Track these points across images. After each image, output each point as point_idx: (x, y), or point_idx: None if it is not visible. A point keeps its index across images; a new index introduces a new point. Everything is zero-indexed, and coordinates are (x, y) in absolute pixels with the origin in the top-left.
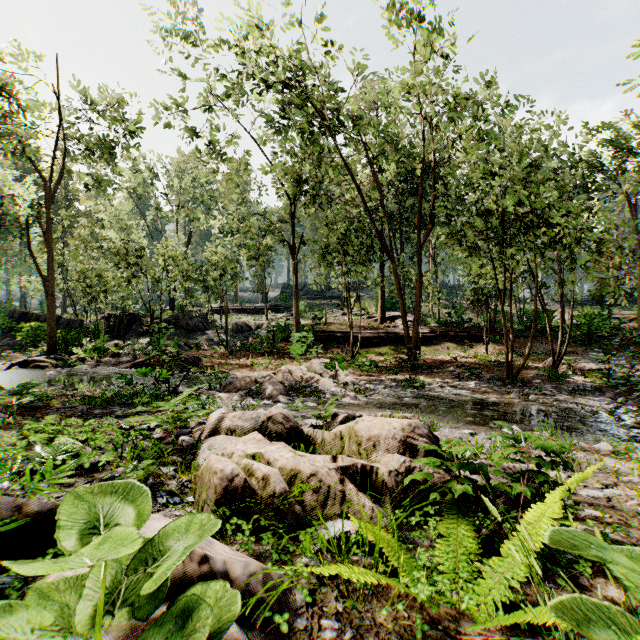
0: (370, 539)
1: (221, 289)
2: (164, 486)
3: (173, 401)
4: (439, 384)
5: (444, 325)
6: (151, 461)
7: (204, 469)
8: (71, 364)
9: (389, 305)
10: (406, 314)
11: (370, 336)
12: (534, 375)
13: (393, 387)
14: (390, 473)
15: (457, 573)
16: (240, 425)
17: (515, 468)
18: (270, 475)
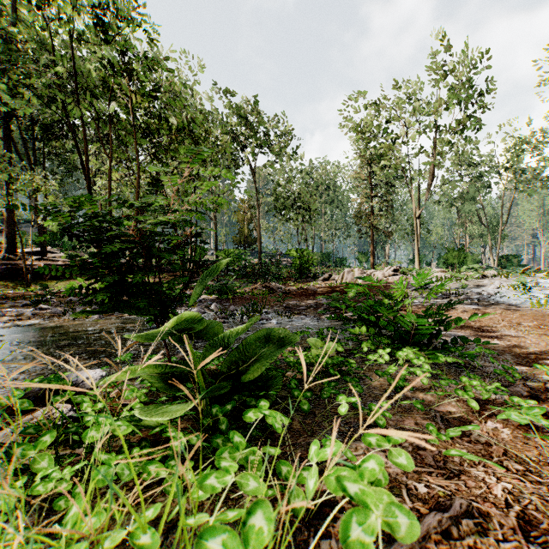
0: None
1: None
2: None
3: None
4: None
5: None
6: None
7: None
8: None
9: None
10: None
11: None
12: None
13: None
14: None
15: None
16: None
17: None
18: None
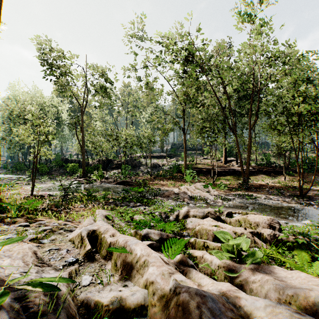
0: (272, 253)
1: (147, 148)
2: (182, 234)
3: (166, 203)
4: (262, 197)
5: (259, 165)
6: (179, 225)
7: (200, 229)
8: (92, 182)
9: (227, 154)
10: (242, 162)
11: (220, 171)
12: (314, 194)
13: (238, 198)
14: (268, 235)
15: (303, 264)
16: (198, 214)
17: (316, 237)
18: (229, 232)
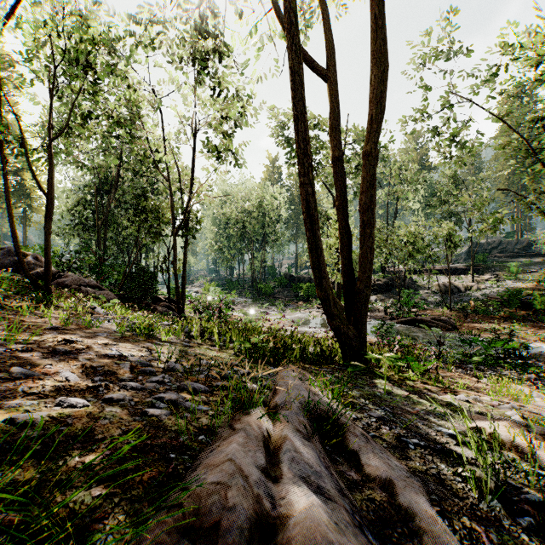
0: None
1: (438, 257)
2: None
3: None
4: None
5: None
6: None
7: None
8: None
9: None
10: None
11: None
12: None
13: None
14: None
15: None
16: None
17: None
18: None
